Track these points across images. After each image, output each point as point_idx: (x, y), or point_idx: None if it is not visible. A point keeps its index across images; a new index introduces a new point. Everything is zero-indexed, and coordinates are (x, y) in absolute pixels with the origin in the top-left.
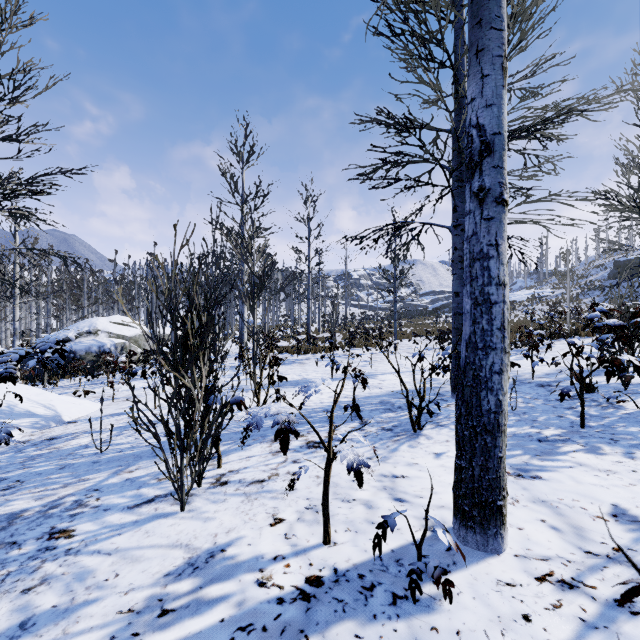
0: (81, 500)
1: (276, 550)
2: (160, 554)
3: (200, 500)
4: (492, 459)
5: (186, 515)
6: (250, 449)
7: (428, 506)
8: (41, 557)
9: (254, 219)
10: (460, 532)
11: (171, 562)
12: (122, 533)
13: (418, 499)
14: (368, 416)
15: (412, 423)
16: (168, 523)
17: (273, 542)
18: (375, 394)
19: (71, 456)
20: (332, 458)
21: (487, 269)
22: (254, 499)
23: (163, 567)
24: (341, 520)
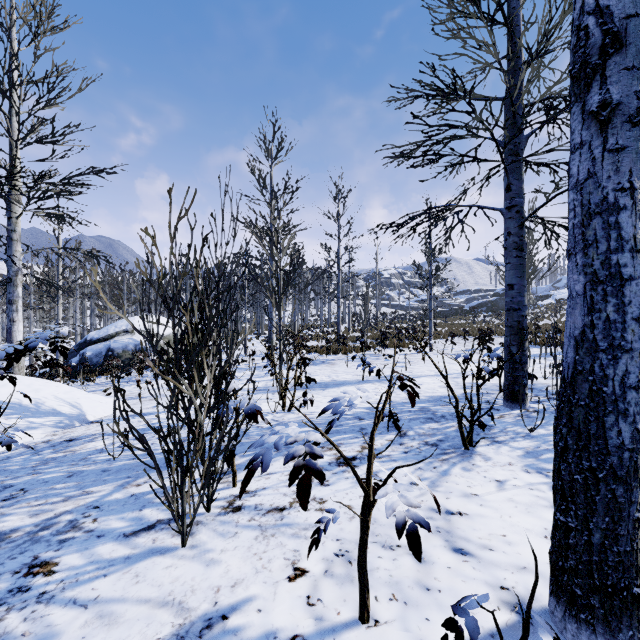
0: (77, 520)
1: (294, 625)
2: (145, 614)
3: (206, 531)
4: (625, 522)
5: (187, 553)
6: (271, 463)
7: (531, 601)
8: (8, 602)
9: (280, 210)
10: (566, 624)
11: (156, 630)
12: (108, 574)
13: (487, 552)
14: (407, 426)
15: (463, 439)
16: (164, 564)
17: (291, 609)
18: None
19: (83, 462)
20: (372, 502)
21: (615, 227)
22: (270, 535)
23: (144, 638)
24: (383, 579)
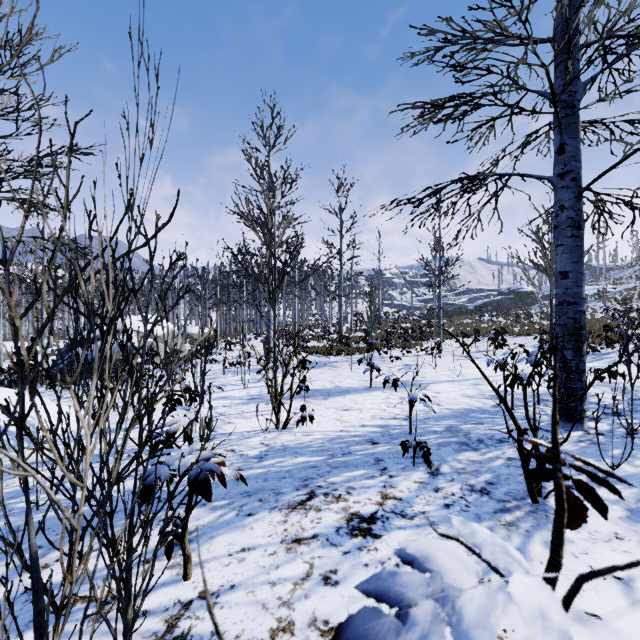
0: None
1: None
2: None
3: None
4: None
5: None
6: (251, 525)
7: None
8: None
9: (275, 190)
10: None
11: None
12: None
13: None
14: (437, 457)
15: (530, 487)
16: None
17: None
18: (434, 414)
19: None
20: None
21: None
22: None
23: None
24: None
